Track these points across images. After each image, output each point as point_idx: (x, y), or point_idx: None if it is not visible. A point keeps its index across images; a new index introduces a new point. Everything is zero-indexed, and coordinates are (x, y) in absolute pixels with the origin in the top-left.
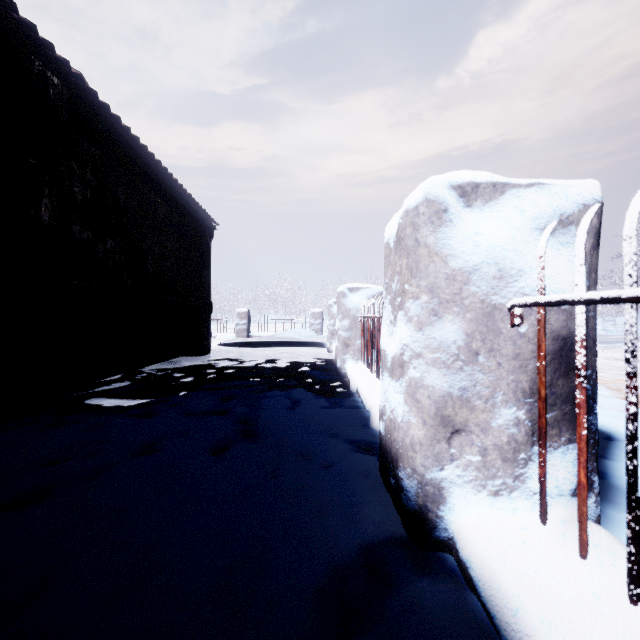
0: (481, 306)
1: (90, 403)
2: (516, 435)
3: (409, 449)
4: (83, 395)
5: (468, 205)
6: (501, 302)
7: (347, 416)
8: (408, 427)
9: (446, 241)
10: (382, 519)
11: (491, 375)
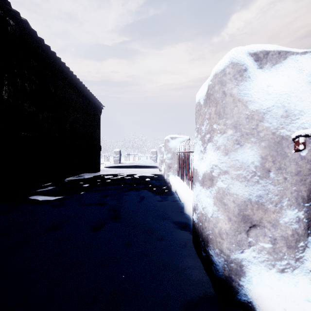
0: (272, 137)
1: (31, 198)
2: (297, 229)
3: (217, 236)
4: (28, 194)
5: (260, 67)
6: (287, 134)
7: (171, 206)
8: (217, 221)
9: (246, 91)
10: (198, 281)
11: (279, 186)
